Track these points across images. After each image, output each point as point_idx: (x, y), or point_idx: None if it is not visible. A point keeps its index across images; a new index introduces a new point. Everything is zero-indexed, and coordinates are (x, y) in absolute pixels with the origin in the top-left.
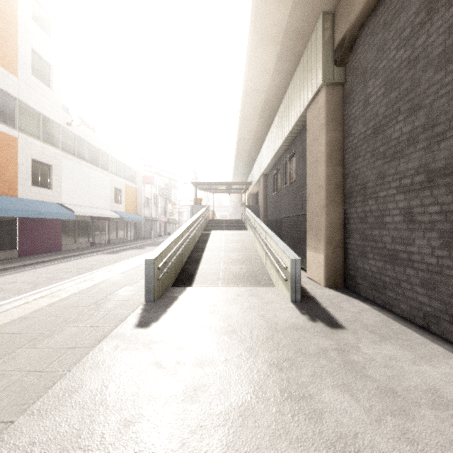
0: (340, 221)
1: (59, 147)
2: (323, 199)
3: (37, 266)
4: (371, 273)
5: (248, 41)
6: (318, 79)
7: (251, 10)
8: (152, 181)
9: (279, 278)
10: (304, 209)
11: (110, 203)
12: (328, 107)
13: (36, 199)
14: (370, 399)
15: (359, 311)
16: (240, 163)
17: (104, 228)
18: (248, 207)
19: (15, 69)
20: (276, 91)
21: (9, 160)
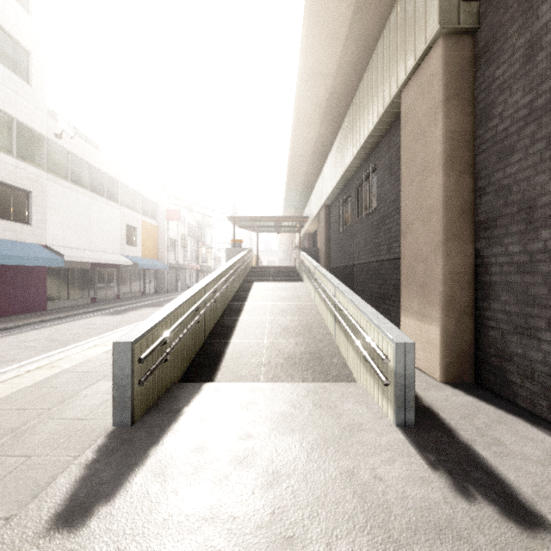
0: (469, 270)
1: (43, 167)
2: (439, 231)
3: None
4: (550, 369)
5: None
6: (430, 26)
7: None
8: (178, 217)
9: (366, 370)
10: (393, 250)
11: (120, 245)
12: (448, 72)
13: (6, 239)
14: None
15: (547, 457)
16: (293, 192)
17: (111, 278)
18: (304, 251)
19: None
20: (348, 75)
21: None
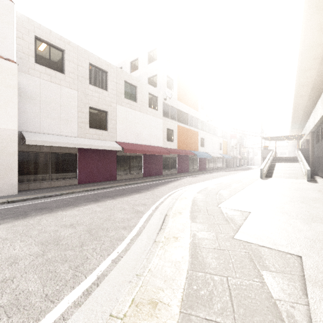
0: None
1: (205, 131)
2: None
3: (210, 173)
4: None
5: (293, 97)
6: None
7: (294, 94)
8: (235, 137)
9: (305, 176)
10: None
11: (217, 150)
12: None
13: (201, 151)
14: (310, 185)
15: None
16: (295, 124)
17: (216, 161)
18: (301, 149)
19: (197, 109)
20: (311, 102)
21: (196, 139)
